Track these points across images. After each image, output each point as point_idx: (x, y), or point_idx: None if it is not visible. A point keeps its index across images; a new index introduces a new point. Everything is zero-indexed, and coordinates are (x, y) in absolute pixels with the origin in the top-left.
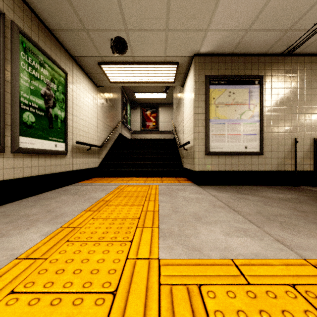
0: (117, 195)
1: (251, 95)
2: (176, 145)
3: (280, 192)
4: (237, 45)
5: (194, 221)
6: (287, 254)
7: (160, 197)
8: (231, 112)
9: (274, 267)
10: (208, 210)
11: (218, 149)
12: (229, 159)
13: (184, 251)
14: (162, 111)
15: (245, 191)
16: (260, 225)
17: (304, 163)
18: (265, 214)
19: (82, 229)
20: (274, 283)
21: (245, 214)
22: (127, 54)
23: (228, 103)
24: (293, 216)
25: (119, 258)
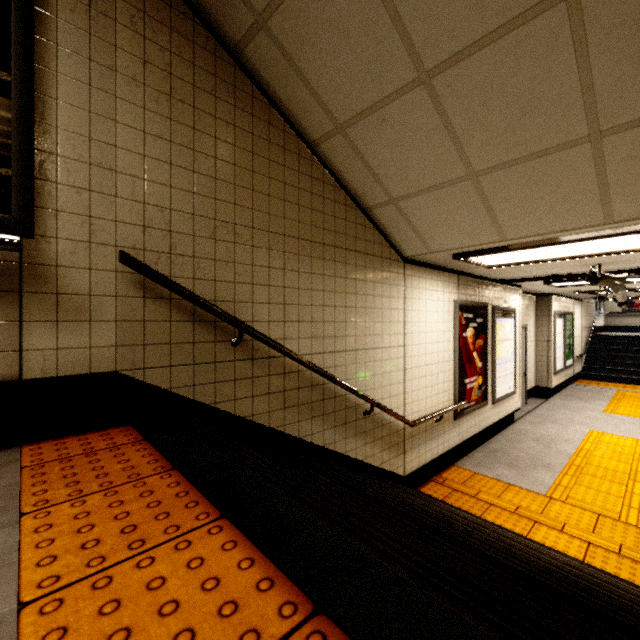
0: (622, 396)
1: None
2: None
3: None
4: None
5: None
6: None
7: None
8: None
9: None
10: None
11: None
12: None
13: None
14: None
15: None
16: None
17: None
18: None
19: (619, 404)
20: None
21: None
22: None
23: None
24: None
25: None
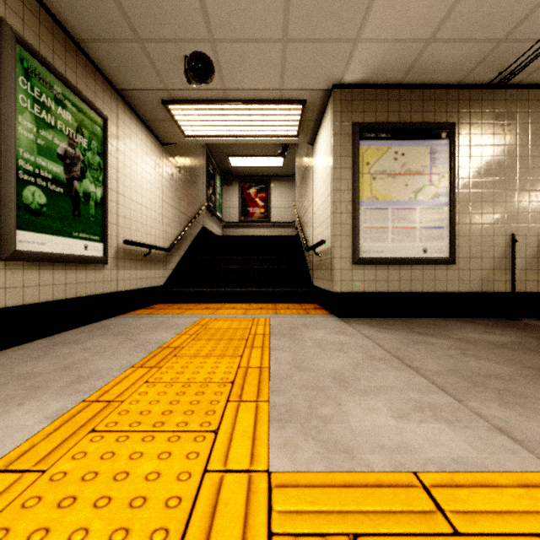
0: (194, 336)
1: (434, 158)
2: (300, 247)
3: (487, 331)
4: (410, 68)
5: (337, 388)
6: (522, 460)
7: (272, 340)
8: (398, 188)
9: (502, 491)
10: (361, 366)
11: (375, 253)
12: (395, 272)
13: (320, 454)
14: (277, 188)
15: (425, 330)
16: (460, 397)
17: (528, 278)
18: (467, 374)
19: (124, 404)
20: (508, 531)
21: (430, 374)
22: (214, 85)
23: (393, 172)
24: (519, 377)
25: (190, 471)
